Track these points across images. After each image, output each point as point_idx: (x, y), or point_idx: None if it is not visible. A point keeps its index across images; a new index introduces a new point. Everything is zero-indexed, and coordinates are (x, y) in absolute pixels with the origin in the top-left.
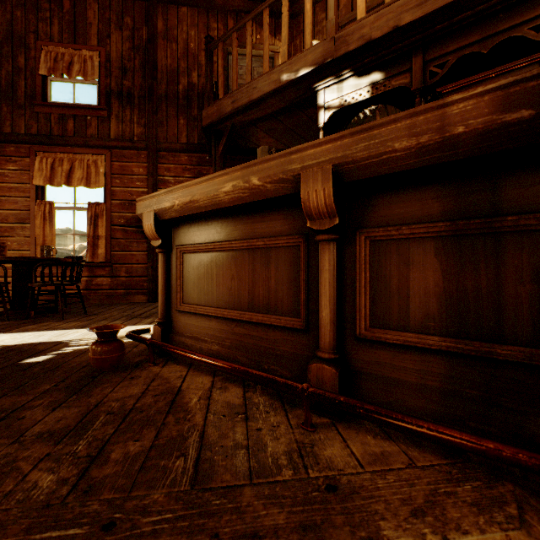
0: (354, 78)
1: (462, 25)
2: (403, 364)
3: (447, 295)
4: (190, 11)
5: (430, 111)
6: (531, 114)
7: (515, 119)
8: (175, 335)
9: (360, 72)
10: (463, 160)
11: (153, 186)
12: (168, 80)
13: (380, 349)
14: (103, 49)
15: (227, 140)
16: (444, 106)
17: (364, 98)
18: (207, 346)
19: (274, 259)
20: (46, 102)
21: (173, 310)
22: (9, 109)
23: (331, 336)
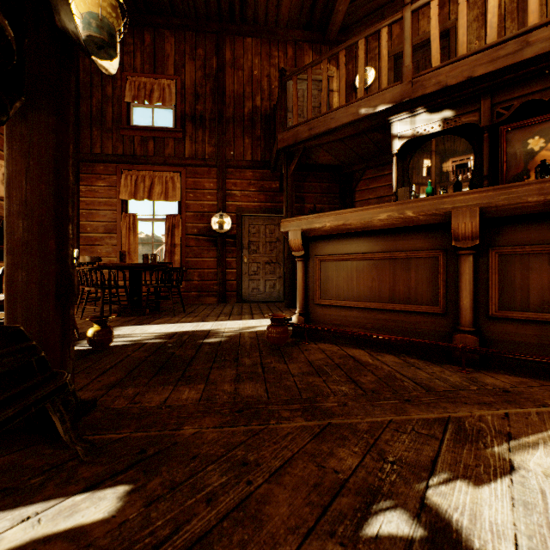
0: (427, 113)
1: (526, 77)
2: (525, 332)
3: None
4: (254, 41)
5: None
6: None
7: None
8: (313, 323)
9: (432, 109)
10: None
11: (222, 199)
12: (235, 104)
13: (507, 324)
14: (179, 78)
15: (298, 160)
16: None
17: (435, 130)
18: (349, 329)
19: (414, 266)
20: (131, 126)
21: (310, 304)
22: (99, 132)
23: (470, 316)
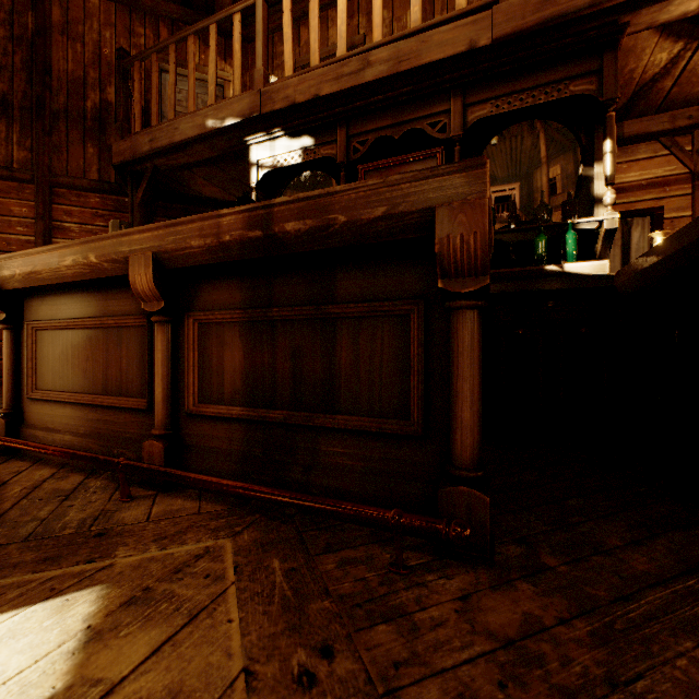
0: (287, 138)
1: (378, 107)
2: (219, 433)
3: (247, 372)
4: (104, 4)
5: (214, 219)
6: (262, 234)
7: (255, 236)
8: (25, 428)
9: (292, 133)
10: (242, 261)
11: (44, 234)
12: (69, 92)
13: (204, 422)
14: None
15: (148, 185)
16: (221, 217)
17: (296, 162)
18: (60, 437)
19: (126, 339)
20: None
21: (24, 398)
22: None
23: (163, 413)
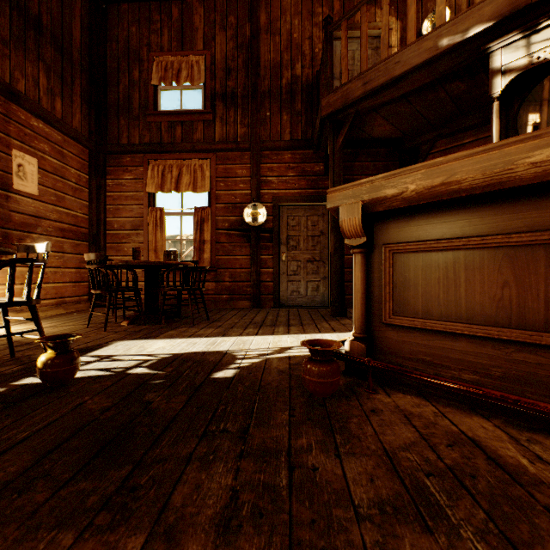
0: None
1: None
2: None
3: None
4: None
5: None
6: None
7: None
8: (381, 354)
9: None
10: None
11: (256, 187)
12: (271, 75)
13: None
14: (208, 52)
15: (348, 130)
16: None
17: None
18: (451, 373)
19: None
20: (158, 111)
21: (375, 322)
22: (126, 121)
23: None
